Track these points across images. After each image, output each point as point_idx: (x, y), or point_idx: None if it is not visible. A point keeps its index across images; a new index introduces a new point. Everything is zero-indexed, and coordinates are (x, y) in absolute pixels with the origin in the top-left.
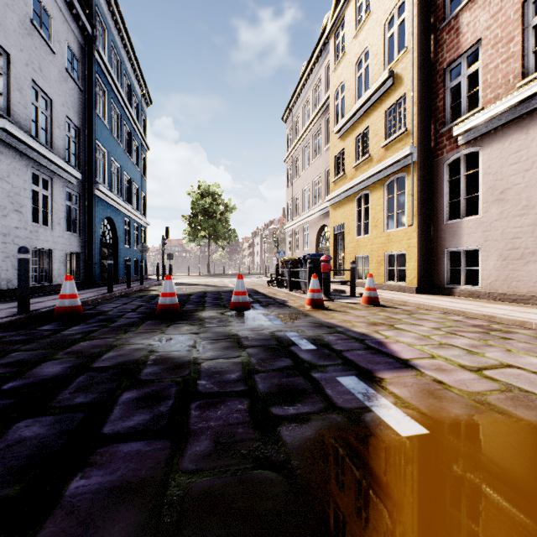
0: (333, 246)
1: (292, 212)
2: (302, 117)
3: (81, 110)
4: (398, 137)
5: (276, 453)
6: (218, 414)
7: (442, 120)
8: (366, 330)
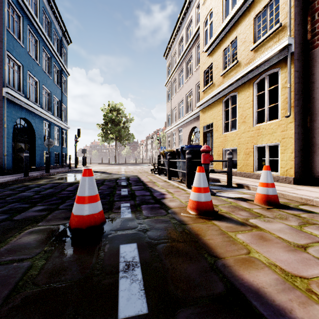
0: (202, 141)
1: (170, 120)
2: (178, 51)
3: None
4: (270, 35)
5: None
6: None
7: None
8: None
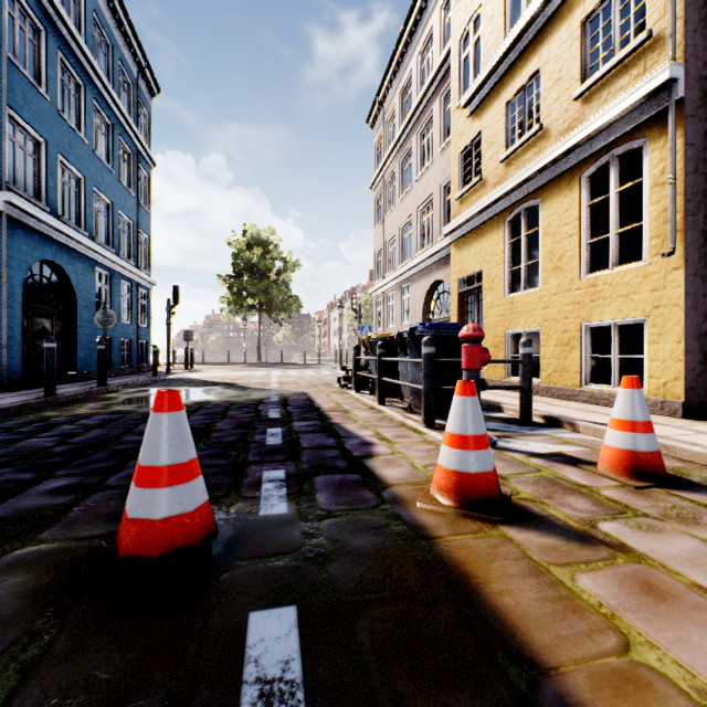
0: (457, 314)
1: (383, 265)
2: (399, 109)
3: None
4: (624, 61)
5: None
6: None
7: None
8: None
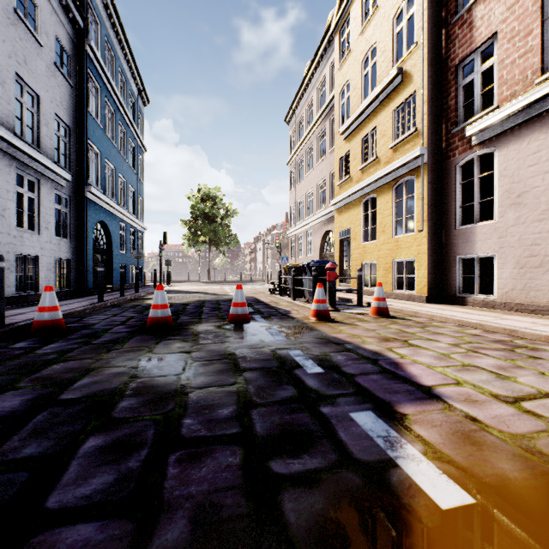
0: (338, 252)
1: (295, 217)
2: (306, 118)
3: (72, 107)
4: (408, 137)
5: (276, 543)
6: (202, 472)
7: (454, 119)
8: (378, 347)
